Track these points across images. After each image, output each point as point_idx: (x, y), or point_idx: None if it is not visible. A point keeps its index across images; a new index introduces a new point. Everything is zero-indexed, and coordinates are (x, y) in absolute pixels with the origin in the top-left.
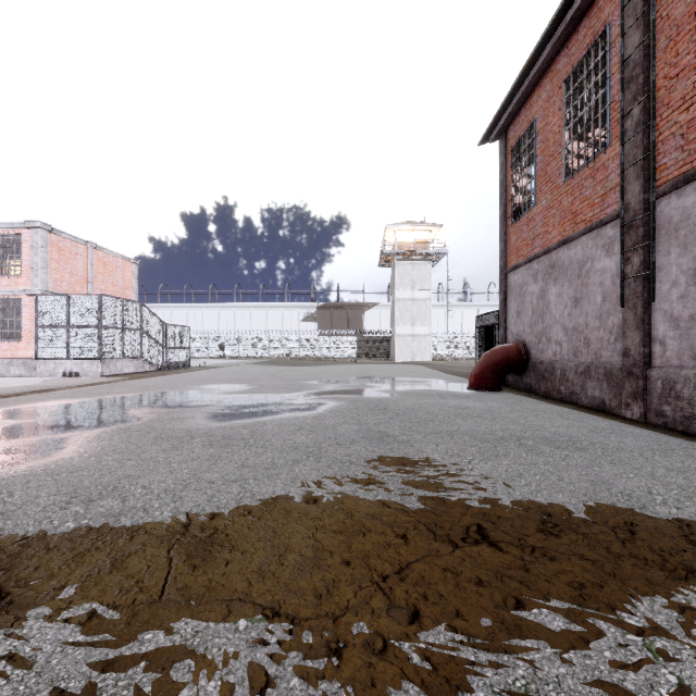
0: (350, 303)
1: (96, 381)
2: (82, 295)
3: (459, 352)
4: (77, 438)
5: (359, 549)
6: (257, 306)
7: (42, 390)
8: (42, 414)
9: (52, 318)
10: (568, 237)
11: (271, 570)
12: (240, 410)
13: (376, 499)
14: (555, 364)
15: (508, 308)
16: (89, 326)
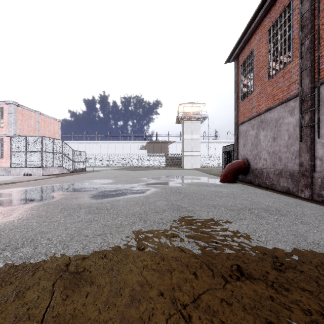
0: (162, 141)
1: (39, 178)
2: (32, 136)
3: (213, 164)
4: (20, 209)
5: (168, 284)
6: (118, 142)
7: (11, 183)
8: (7, 195)
9: (18, 147)
10: (270, 107)
11: (114, 301)
12: (107, 193)
13: (177, 247)
14: (263, 170)
15: (239, 142)
16: (36, 151)
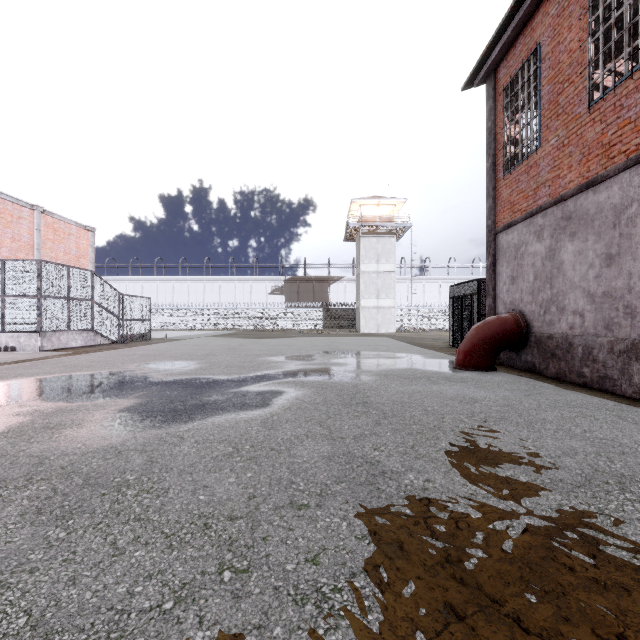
0: (316, 277)
1: (27, 357)
2: (18, 261)
3: (422, 324)
4: None
5: None
6: (226, 279)
7: None
8: None
9: None
10: (596, 177)
11: None
12: (162, 406)
13: None
14: (573, 340)
15: (498, 273)
16: (27, 296)
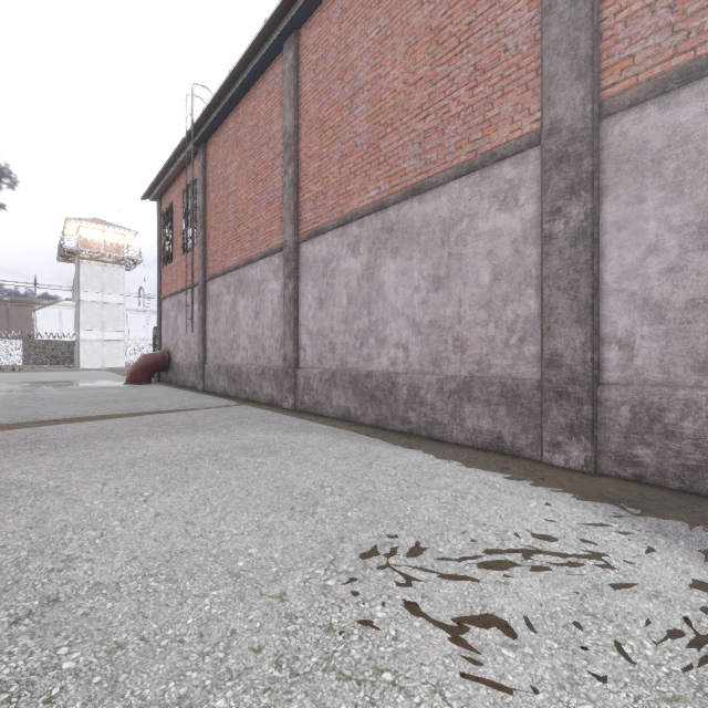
0: (13, 298)
1: None
2: None
3: None
4: None
5: None
6: None
7: None
8: None
9: None
10: (184, 287)
11: None
12: None
13: (7, 421)
14: (180, 364)
15: (162, 325)
16: None
